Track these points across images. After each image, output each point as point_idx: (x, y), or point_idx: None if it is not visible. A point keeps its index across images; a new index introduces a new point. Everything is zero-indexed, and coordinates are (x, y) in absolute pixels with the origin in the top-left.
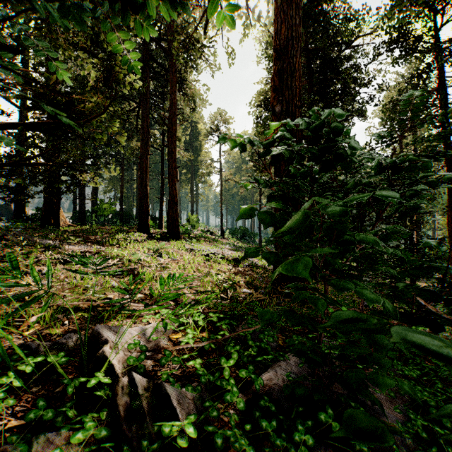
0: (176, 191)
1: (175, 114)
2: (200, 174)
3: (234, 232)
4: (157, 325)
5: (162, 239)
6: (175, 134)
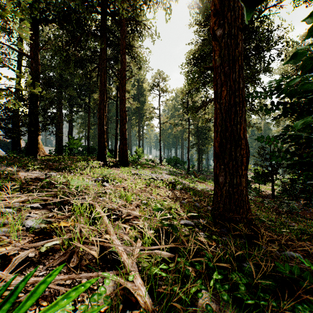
0: (125, 129)
1: (125, 70)
2: (145, 119)
3: (169, 160)
4: None
5: (114, 165)
6: (125, 85)
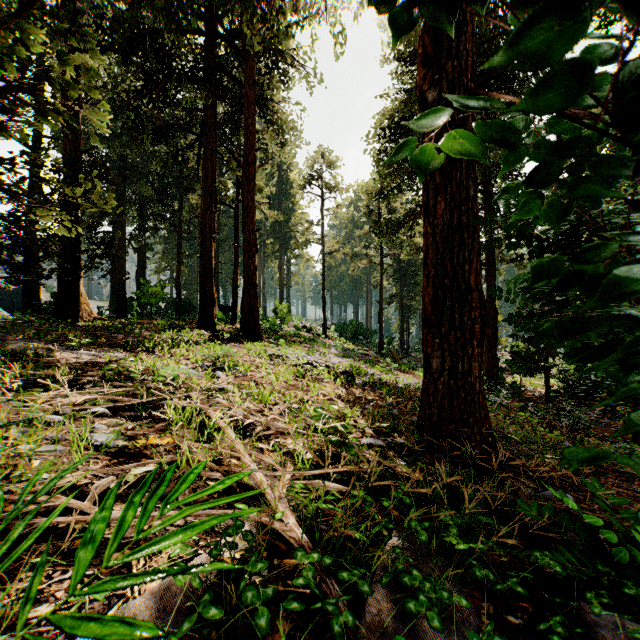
0: (254, 265)
1: (253, 149)
2: (293, 244)
3: (342, 328)
4: None
5: (232, 339)
6: (253, 179)
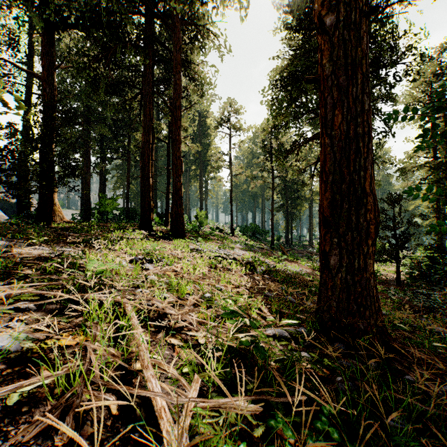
0: (180, 183)
1: (179, 97)
2: (209, 169)
3: (244, 229)
4: None
5: (163, 237)
6: (179, 119)
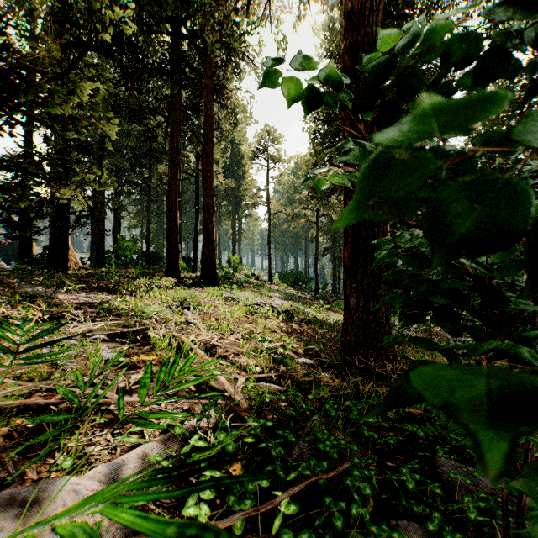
0: (212, 224)
1: (211, 129)
2: (244, 206)
3: (284, 276)
4: (98, 524)
5: (194, 285)
6: (211, 154)
